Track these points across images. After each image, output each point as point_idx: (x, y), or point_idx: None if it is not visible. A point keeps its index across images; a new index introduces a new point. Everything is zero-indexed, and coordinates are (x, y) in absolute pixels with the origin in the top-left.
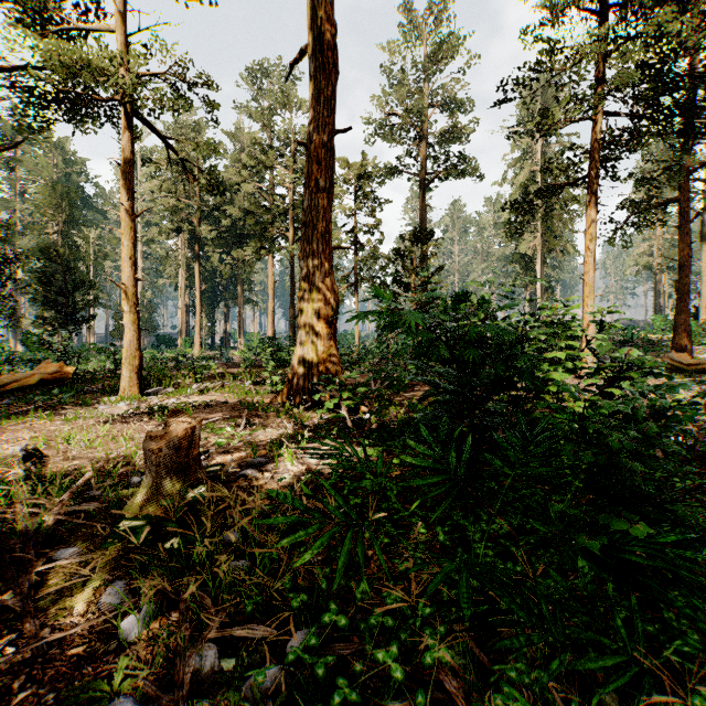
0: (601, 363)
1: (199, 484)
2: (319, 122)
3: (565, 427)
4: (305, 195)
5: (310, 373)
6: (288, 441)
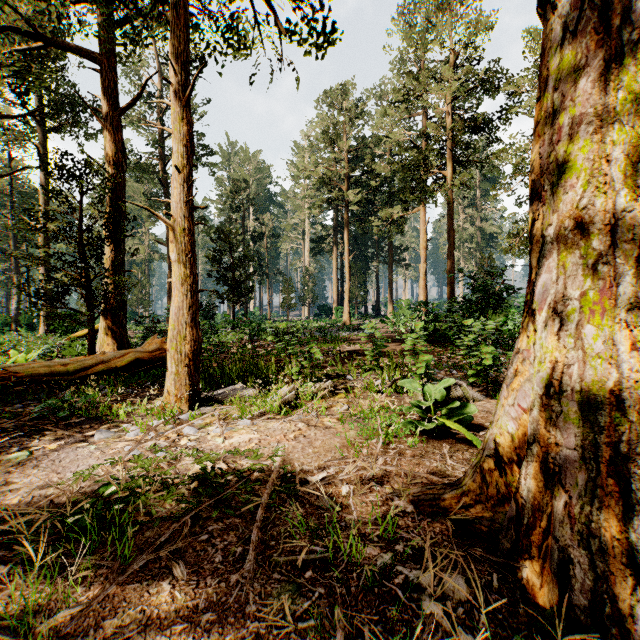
0: None
1: None
2: None
3: None
4: None
5: (634, 465)
6: None
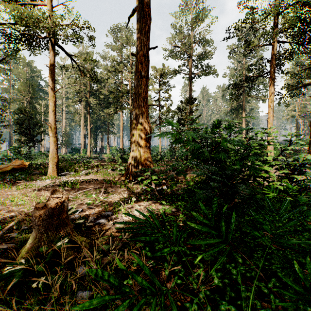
0: (287, 161)
1: (64, 237)
2: (141, 44)
3: (310, 212)
4: (135, 80)
5: (137, 165)
6: (124, 202)
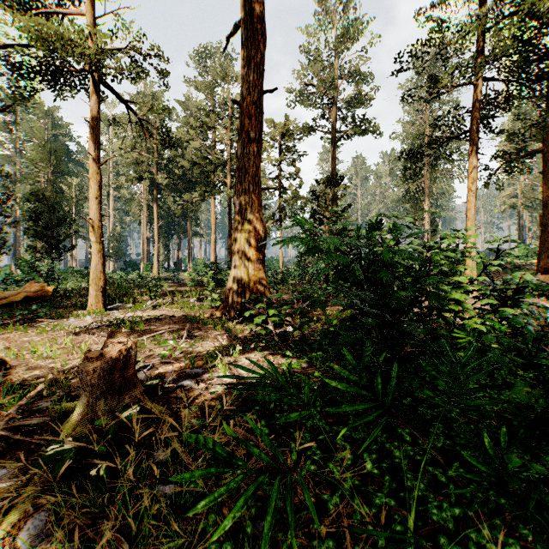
0: (494, 285)
1: (132, 404)
2: (250, 84)
3: (505, 359)
4: (238, 145)
5: (243, 292)
6: (222, 353)
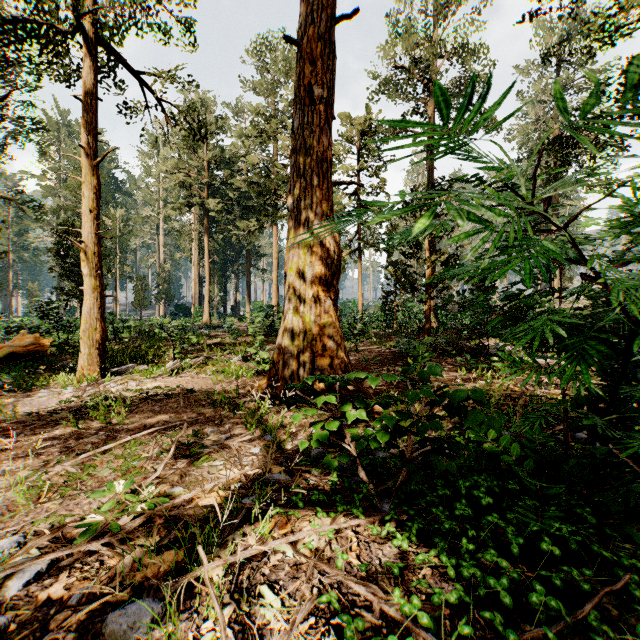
0: None
1: None
2: (313, 7)
3: None
4: (294, 112)
5: (301, 354)
6: (236, 514)
